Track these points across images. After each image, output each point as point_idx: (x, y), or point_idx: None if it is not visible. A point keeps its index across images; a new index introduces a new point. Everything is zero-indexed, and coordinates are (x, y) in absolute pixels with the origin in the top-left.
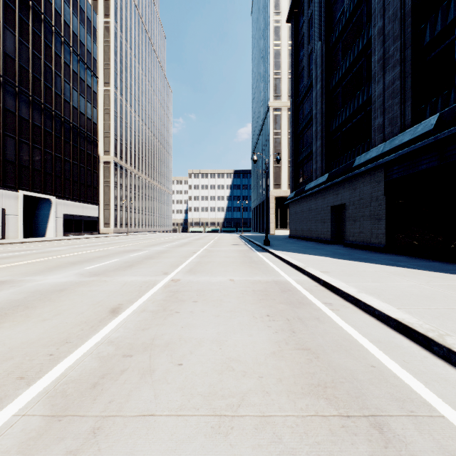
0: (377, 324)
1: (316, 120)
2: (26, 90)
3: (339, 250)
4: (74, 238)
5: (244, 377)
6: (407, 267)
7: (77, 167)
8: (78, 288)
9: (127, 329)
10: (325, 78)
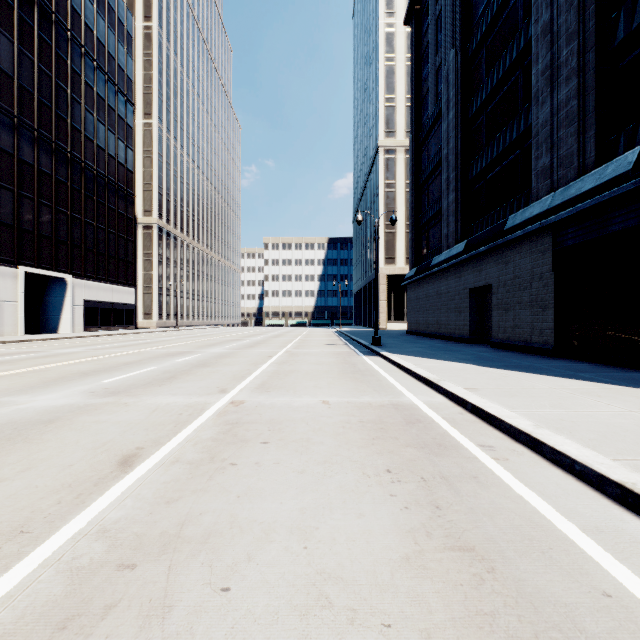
0: (582, 490)
1: (448, 163)
2: (28, 122)
3: (484, 353)
4: (98, 334)
5: (352, 625)
6: (597, 381)
7: (104, 232)
8: (79, 416)
9: (140, 501)
10: (461, 101)
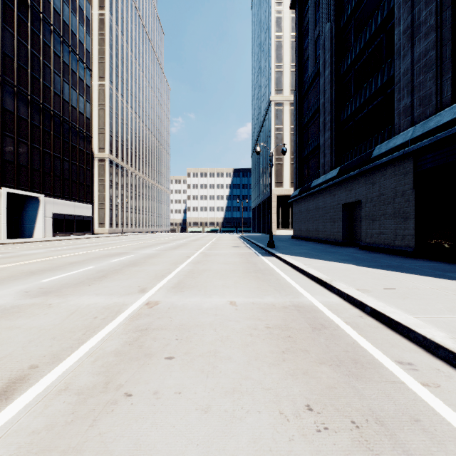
0: None
1: (324, 109)
2: (10, 80)
3: (357, 254)
4: (62, 239)
5: None
6: None
7: (68, 163)
8: None
9: None
10: (335, 62)
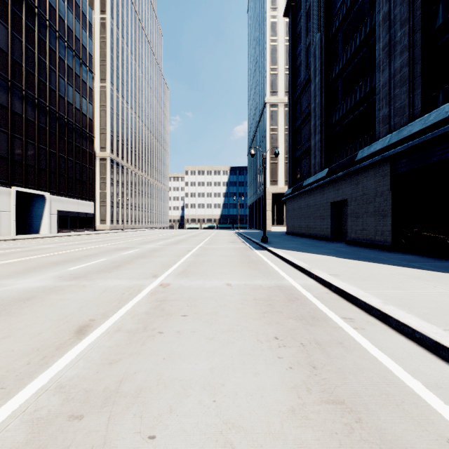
0: (422, 353)
1: (315, 113)
2: (19, 85)
3: (341, 248)
4: (68, 235)
5: None
6: (424, 269)
7: (72, 163)
8: (49, 295)
9: (90, 362)
10: (324, 70)
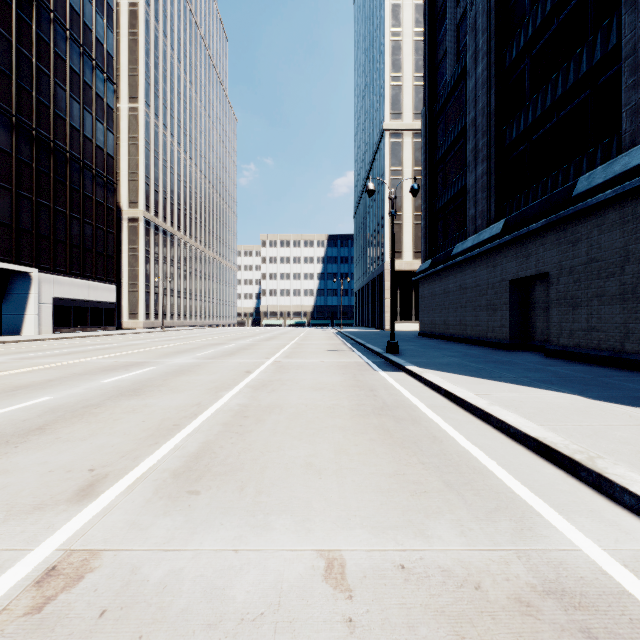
0: None
1: (476, 128)
2: None
3: (555, 367)
4: (63, 337)
5: None
6: None
7: (78, 222)
8: None
9: None
10: (495, 47)
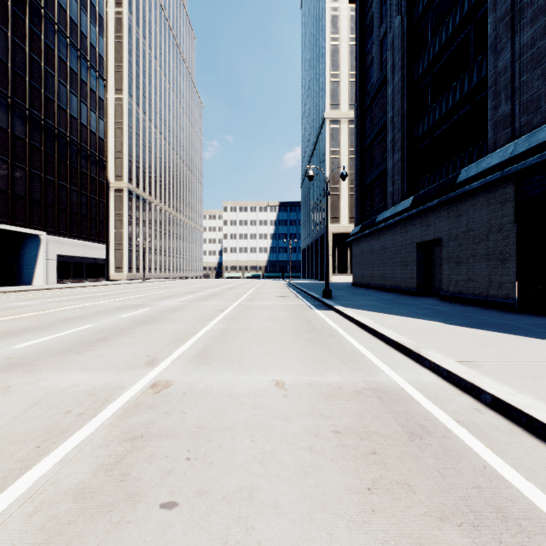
0: None
1: (393, 124)
2: (3, 90)
3: (440, 307)
4: (68, 286)
5: None
6: None
7: (76, 194)
8: None
9: None
10: (407, 64)
